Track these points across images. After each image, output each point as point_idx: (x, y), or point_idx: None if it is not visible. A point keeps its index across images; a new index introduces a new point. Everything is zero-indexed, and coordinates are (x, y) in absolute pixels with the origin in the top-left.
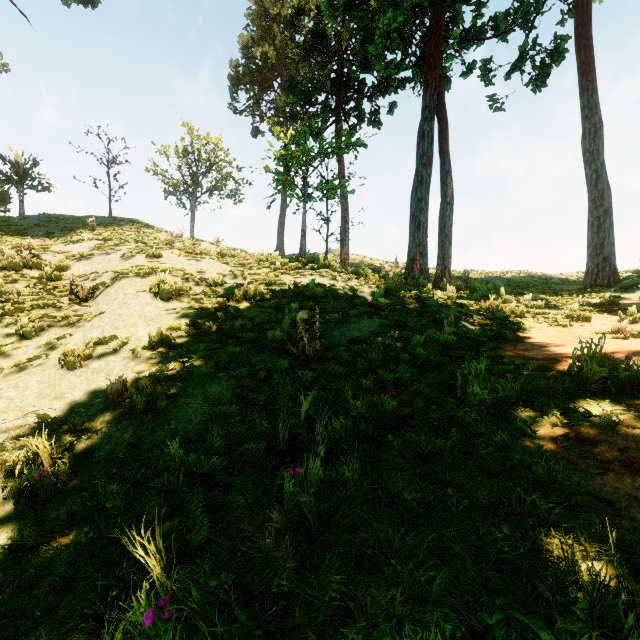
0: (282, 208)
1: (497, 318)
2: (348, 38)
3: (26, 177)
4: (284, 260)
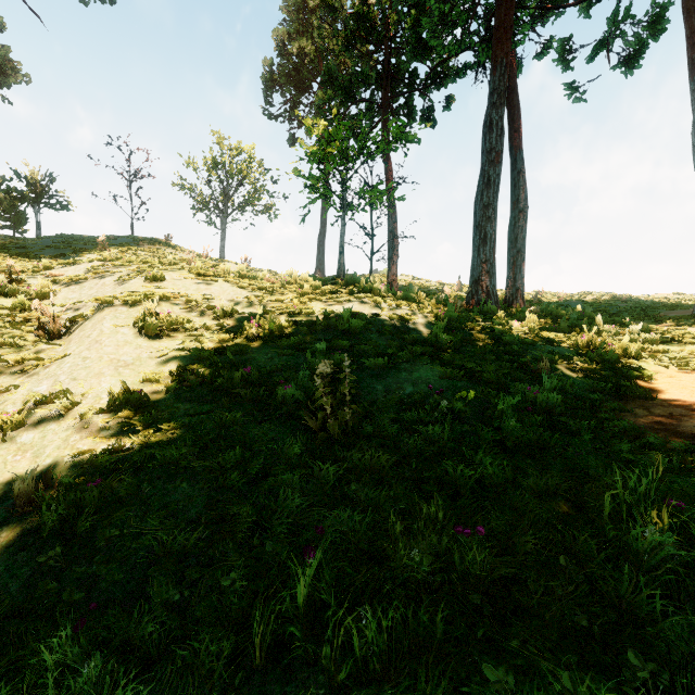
0: (322, 224)
1: (605, 360)
2: (397, 21)
3: (43, 195)
4: (316, 282)
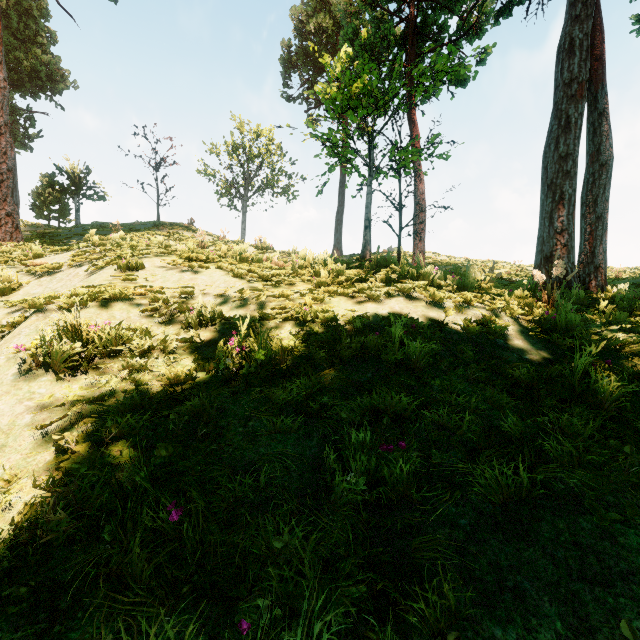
0: (340, 203)
1: None
2: None
3: (81, 187)
4: (337, 267)
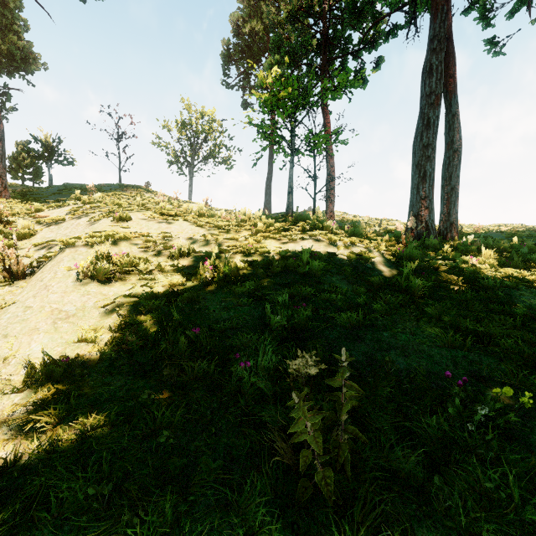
0: (269, 171)
1: None
2: None
3: (53, 153)
4: (268, 220)
